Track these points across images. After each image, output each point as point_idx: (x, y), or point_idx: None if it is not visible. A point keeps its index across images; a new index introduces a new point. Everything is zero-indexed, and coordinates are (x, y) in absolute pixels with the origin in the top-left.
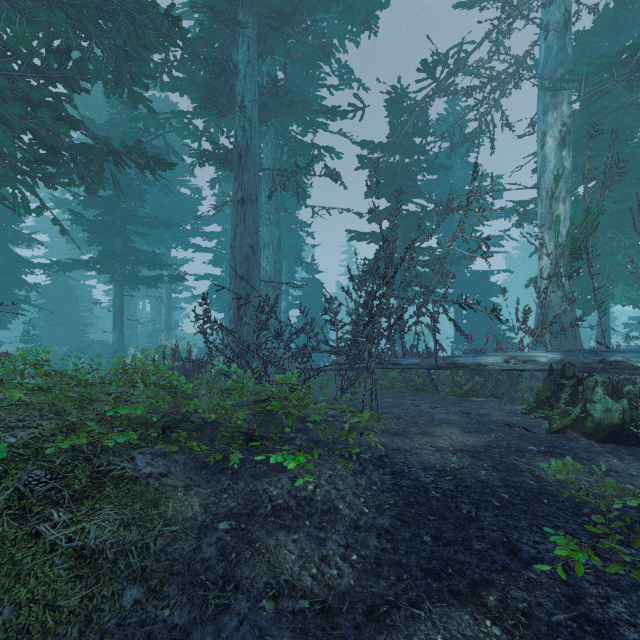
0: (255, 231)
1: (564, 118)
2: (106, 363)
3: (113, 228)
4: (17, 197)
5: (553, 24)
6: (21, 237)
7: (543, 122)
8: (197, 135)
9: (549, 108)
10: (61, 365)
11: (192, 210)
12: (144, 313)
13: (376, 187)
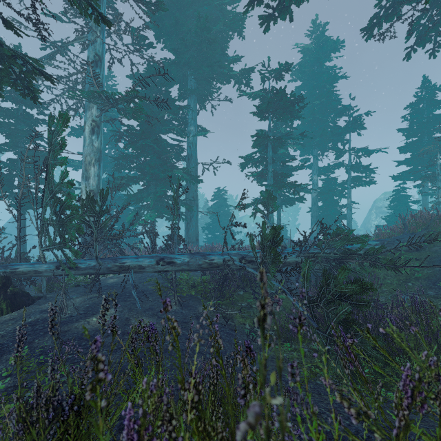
0: None
1: (93, 117)
2: None
3: None
4: None
5: (91, 59)
6: None
7: (85, 115)
8: None
9: (87, 108)
10: None
11: None
12: None
13: (0, 123)
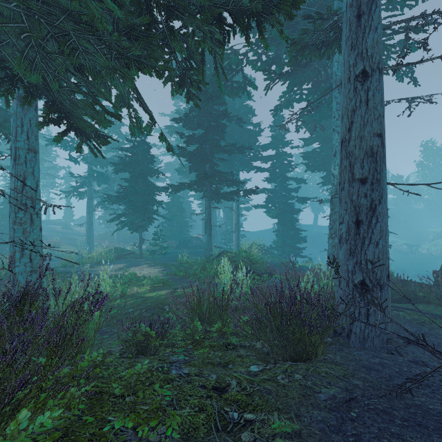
0: (382, 113)
1: None
2: (200, 259)
3: (204, 157)
4: (132, 117)
5: None
6: (153, 171)
7: None
8: (268, 64)
9: None
10: (175, 253)
11: (253, 141)
12: (219, 218)
13: None
